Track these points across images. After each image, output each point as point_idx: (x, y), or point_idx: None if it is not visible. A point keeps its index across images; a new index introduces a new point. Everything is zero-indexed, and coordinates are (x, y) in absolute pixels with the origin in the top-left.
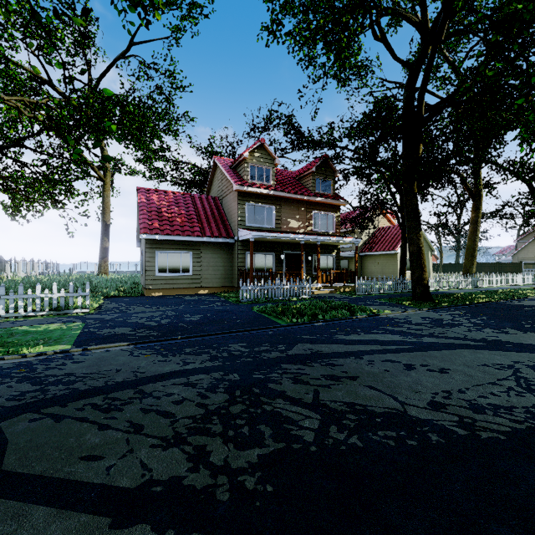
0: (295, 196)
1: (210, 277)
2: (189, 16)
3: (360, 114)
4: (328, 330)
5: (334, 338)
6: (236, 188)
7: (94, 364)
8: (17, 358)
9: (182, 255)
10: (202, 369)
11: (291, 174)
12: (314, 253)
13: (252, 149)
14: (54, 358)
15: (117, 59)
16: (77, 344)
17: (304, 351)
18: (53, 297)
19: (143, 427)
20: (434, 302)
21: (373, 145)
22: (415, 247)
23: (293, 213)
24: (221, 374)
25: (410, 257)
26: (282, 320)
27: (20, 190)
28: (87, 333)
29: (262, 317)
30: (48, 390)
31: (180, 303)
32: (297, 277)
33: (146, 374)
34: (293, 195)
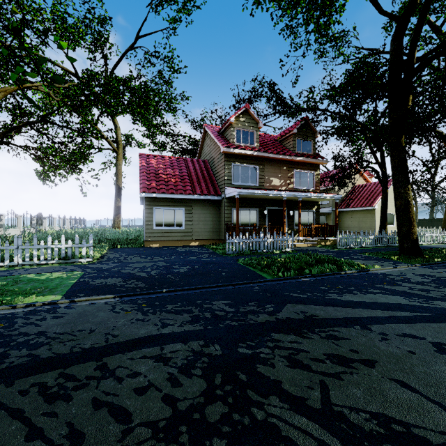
0: (277, 156)
1: (200, 230)
2: (184, 8)
3: (341, 75)
4: (318, 287)
5: (328, 298)
6: (223, 150)
7: (72, 320)
8: (8, 308)
9: (176, 211)
10: (180, 334)
11: (273, 137)
12: (295, 209)
13: (238, 114)
14: (40, 310)
15: (126, 51)
16: (67, 295)
17: (296, 314)
18: (62, 247)
19: (82, 440)
20: (424, 257)
21: (356, 102)
22: (403, 200)
23: (276, 172)
24: (200, 345)
25: (397, 211)
26: (268, 274)
27: (48, 159)
28: (81, 282)
29: (247, 270)
30: (8, 356)
31: (172, 253)
32: (280, 231)
33: (118, 339)
34: (276, 155)
